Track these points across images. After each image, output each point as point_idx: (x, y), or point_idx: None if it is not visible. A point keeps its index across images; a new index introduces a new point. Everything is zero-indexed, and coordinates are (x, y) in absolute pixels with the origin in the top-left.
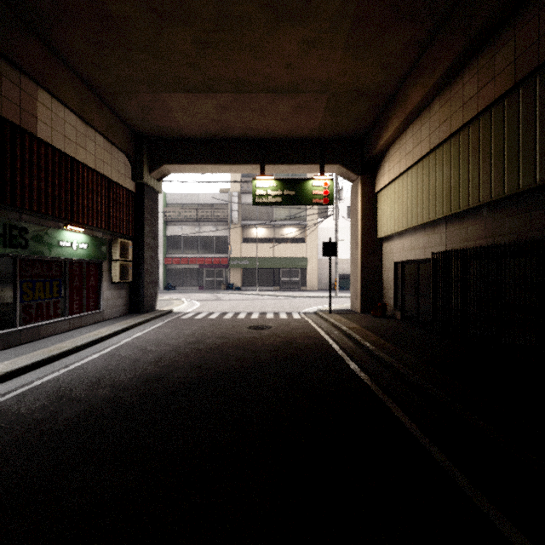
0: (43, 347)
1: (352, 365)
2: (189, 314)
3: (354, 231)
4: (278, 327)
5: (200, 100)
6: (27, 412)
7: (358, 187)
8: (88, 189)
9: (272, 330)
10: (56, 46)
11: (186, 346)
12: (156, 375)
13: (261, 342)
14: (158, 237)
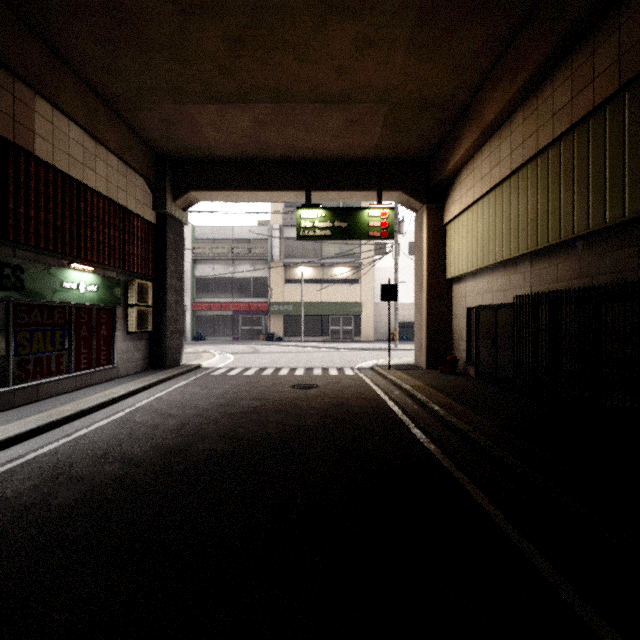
0: (42, 411)
1: (418, 434)
2: (221, 370)
3: (418, 270)
4: (327, 386)
5: (233, 113)
6: (13, 495)
7: (422, 218)
8: (98, 220)
9: (320, 390)
10: (58, 45)
11: (215, 409)
12: (177, 447)
13: (307, 405)
14: (185, 278)
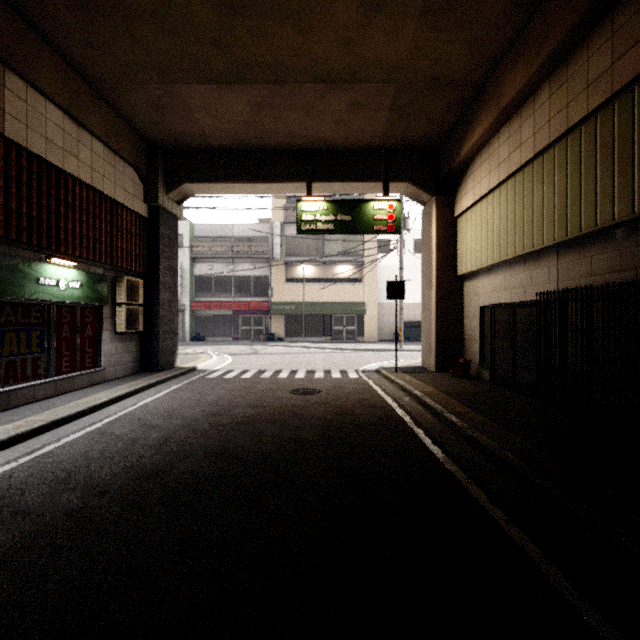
0: (10, 422)
1: (435, 451)
2: (217, 373)
3: (427, 267)
4: (329, 391)
5: (228, 95)
6: None
7: (431, 211)
8: (81, 210)
9: (323, 396)
10: (31, 14)
11: (205, 419)
12: (154, 468)
13: (308, 414)
14: (184, 276)
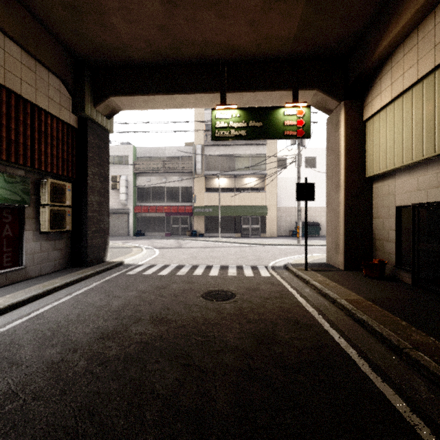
0: None
1: None
2: (139, 268)
3: (333, 170)
4: (243, 295)
5: None
6: None
7: (339, 116)
8: None
9: (237, 303)
10: None
11: (89, 346)
12: None
13: (220, 338)
14: (129, 187)
